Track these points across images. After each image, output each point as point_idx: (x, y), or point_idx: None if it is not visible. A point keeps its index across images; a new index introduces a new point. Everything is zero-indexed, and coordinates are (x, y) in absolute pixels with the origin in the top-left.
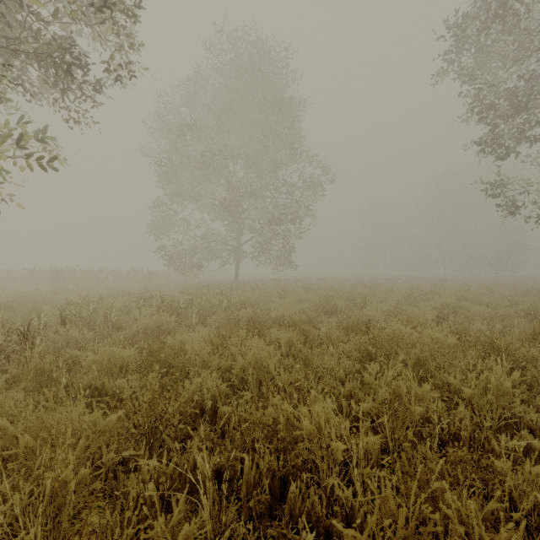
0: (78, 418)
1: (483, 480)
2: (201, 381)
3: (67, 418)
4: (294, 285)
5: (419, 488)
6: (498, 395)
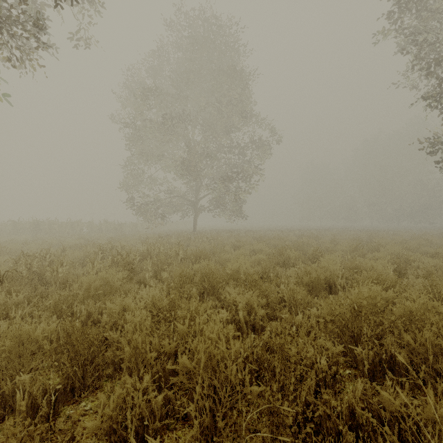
0: None
1: None
2: (124, 395)
3: None
4: (246, 235)
5: None
6: None
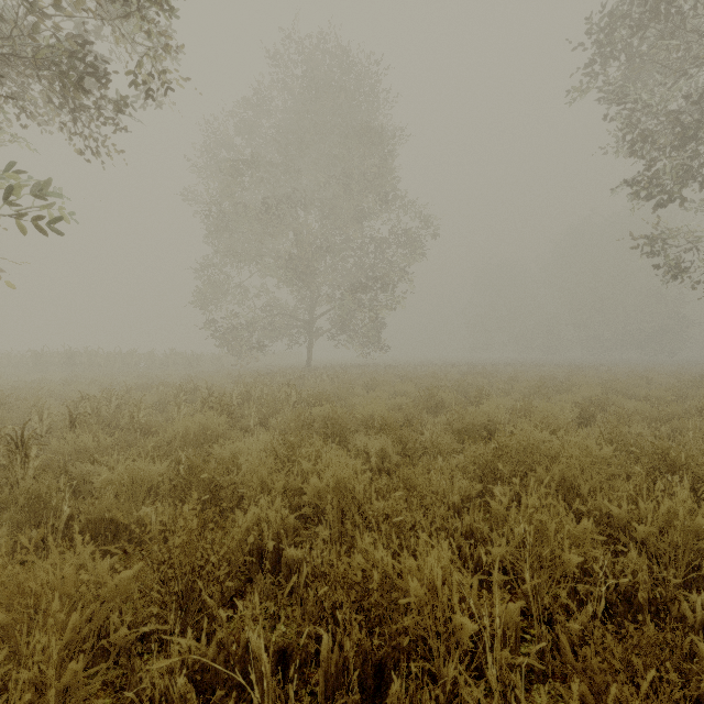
0: (72, 577)
1: (680, 670)
2: (259, 512)
3: (59, 576)
4: (385, 372)
5: (590, 690)
6: (685, 534)
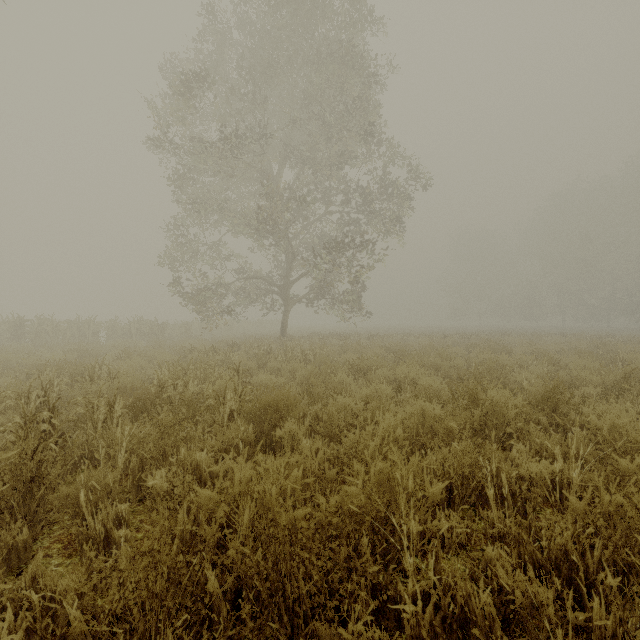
0: None
1: None
2: None
3: None
4: (372, 345)
5: None
6: None
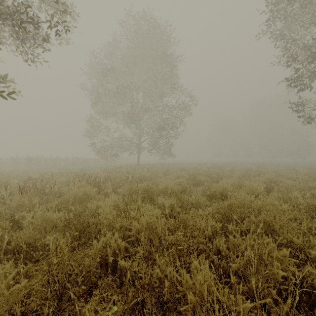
0: None
1: None
2: (106, 240)
3: None
4: (173, 167)
5: None
6: None
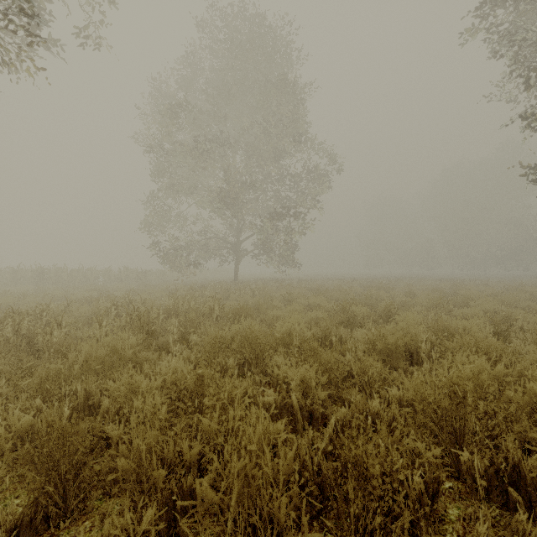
0: None
1: None
2: None
3: None
4: (299, 286)
5: None
6: None
